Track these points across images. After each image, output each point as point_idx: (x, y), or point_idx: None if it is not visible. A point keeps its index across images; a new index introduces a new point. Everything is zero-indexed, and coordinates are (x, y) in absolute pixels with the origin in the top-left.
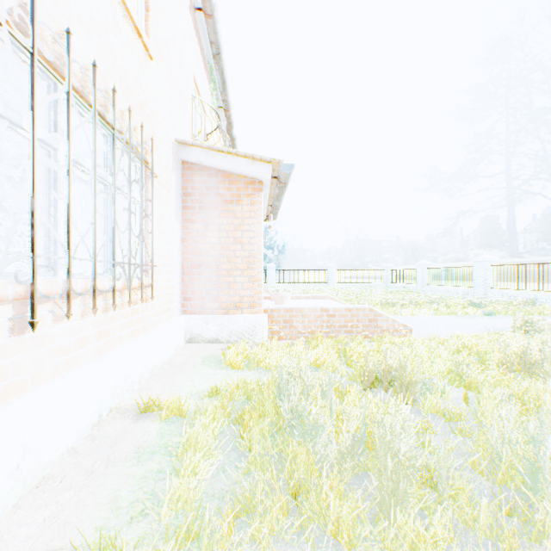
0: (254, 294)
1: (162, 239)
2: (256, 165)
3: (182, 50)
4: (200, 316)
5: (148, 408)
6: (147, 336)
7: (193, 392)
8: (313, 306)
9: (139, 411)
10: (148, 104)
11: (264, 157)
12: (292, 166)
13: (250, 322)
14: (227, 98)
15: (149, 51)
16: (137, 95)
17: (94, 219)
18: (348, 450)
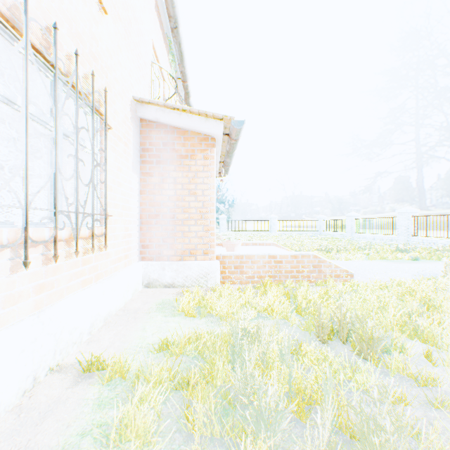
0: (207, 242)
1: (119, 190)
2: (209, 122)
3: (140, 17)
4: (157, 262)
5: (90, 367)
6: (100, 285)
7: (142, 344)
8: (262, 253)
9: (81, 369)
10: (102, 57)
11: (216, 113)
12: (242, 122)
13: (203, 268)
14: (184, 70)
15: (102, 3)
16: (89, 46)
17: (25, 161)
18: (322, 449)
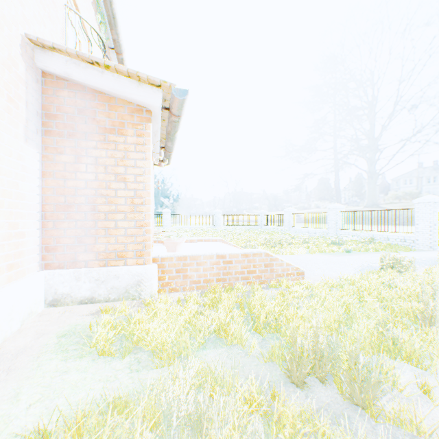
0: (141, 242)
1: None
2: (143, 88)
3: None
4: (68, 271)
5: None
6: None
7: None
8: (209, 253)
9: None
10: None
11: (152, 76)
12: (186, 92)
13: (135, 275)
14: (118, 38)
15: None
16: None
17: None
18: None
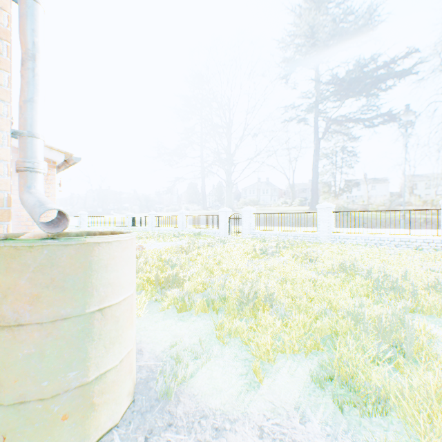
0: None
1: None
2: (54, 152)
3: None
4: None
5: None
6: None
7: None
8: None
9: None
10: None
11: (61, 150)
12: (80, 159)
13: None
14: None
15: None
16: None
17: None
18: None
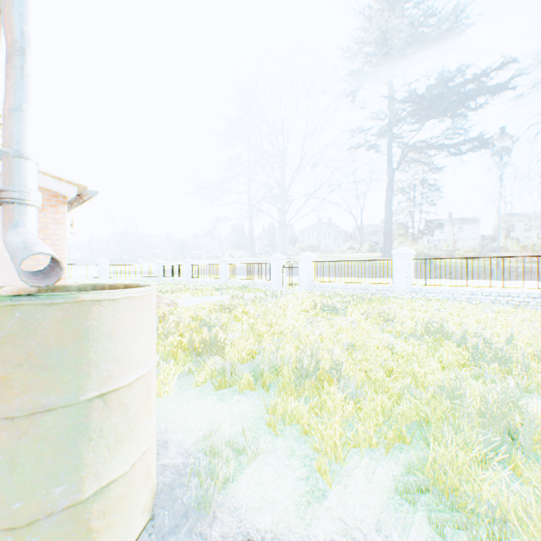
0: None
1: None
2: (63, 185)
3: None
4: None
5: None
6: None
7: None
8: None
9: None
10: None
11: (73, 181)
12: (97, 193)
13: None
14: None
15: None
16: None
17: None
18: None
